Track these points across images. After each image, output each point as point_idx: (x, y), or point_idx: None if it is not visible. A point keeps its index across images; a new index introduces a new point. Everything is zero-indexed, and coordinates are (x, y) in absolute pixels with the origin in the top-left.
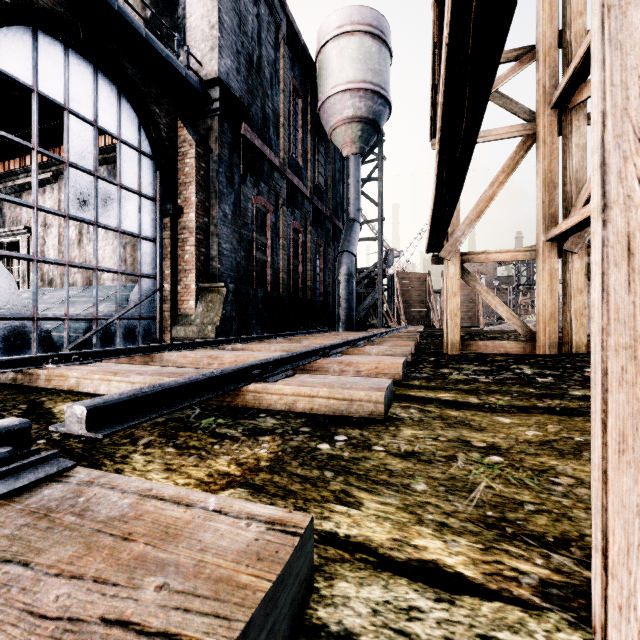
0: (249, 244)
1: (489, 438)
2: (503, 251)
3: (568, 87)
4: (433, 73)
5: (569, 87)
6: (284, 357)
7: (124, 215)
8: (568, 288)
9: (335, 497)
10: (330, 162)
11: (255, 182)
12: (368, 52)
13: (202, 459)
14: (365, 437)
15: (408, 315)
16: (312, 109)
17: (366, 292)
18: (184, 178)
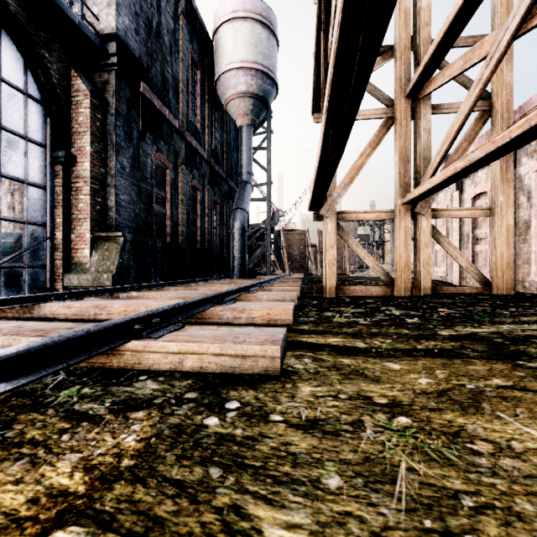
0: (148, 197)
1: (388, 391)
2: (369, 211)
3: (419, 80)
4: (316, 52)
5: (420, 80)
6: (174, 307)
7: (6, 158)
8: (418, 243)
9: (222, 523)
10: (226, 130)
11: (154, 139)
12: (259, 38)
13: (34, 465)
14: (260, 401)
15: (291, 264)
16: (209, 81)
17: (257, 245)
18: (78, 127)
